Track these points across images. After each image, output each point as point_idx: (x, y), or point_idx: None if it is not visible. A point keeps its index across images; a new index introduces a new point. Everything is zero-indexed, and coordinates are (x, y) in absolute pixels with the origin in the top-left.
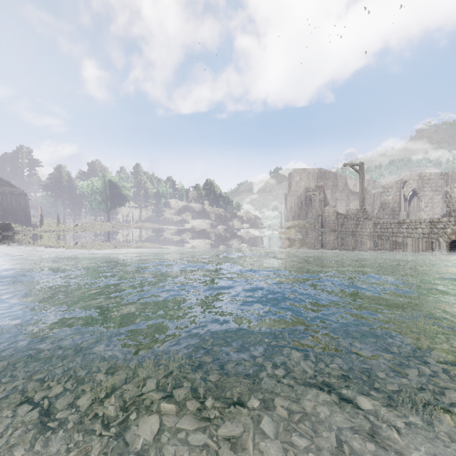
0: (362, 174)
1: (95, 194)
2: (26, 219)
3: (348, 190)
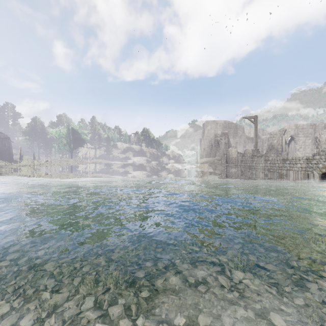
0: (256, 124)
1: (62, 138)
2: (9, 157)
3: (244, 136)
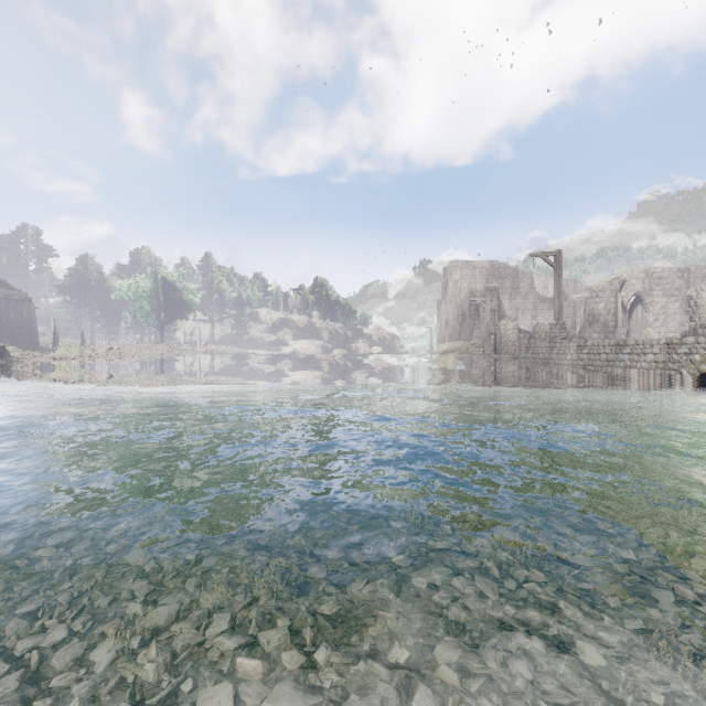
0: (559, 270)
1: (141, 299)
2: (30, 340)
3: (534, 295)
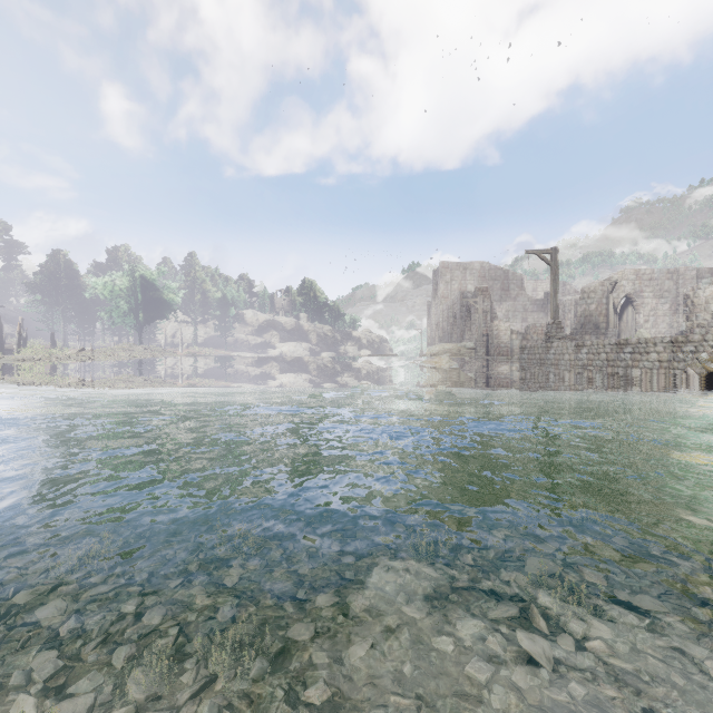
0: (555, 268)
1: (118, 298)
2: None
3: (524, 297)
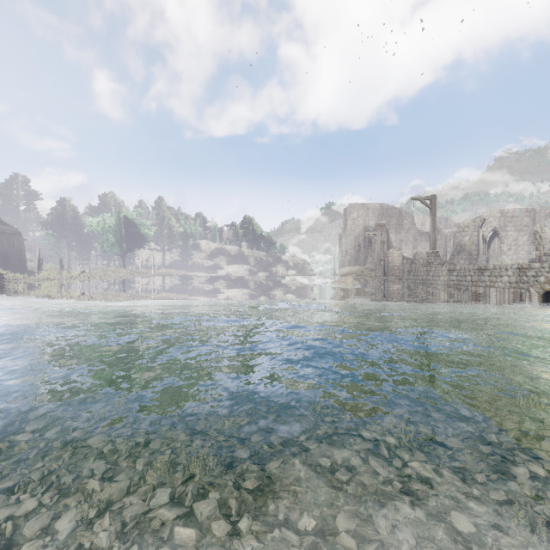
0: (434, 210)
1: (107, 233)
2: (20, 265)
3: (415, 230)
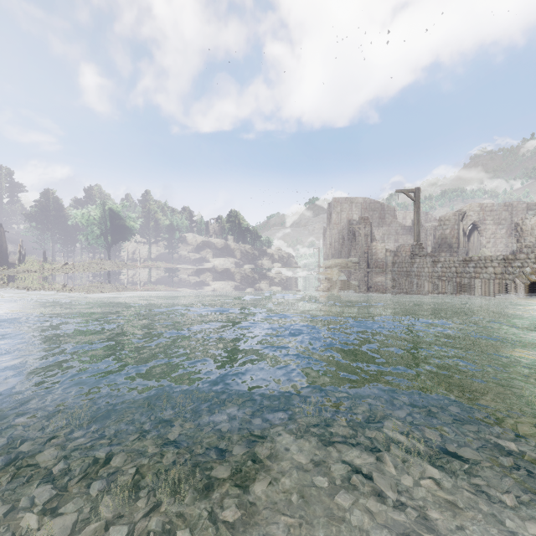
0: (418, 203)
1: (92, 225)
2: (1, 257)
3: (396, 223)
